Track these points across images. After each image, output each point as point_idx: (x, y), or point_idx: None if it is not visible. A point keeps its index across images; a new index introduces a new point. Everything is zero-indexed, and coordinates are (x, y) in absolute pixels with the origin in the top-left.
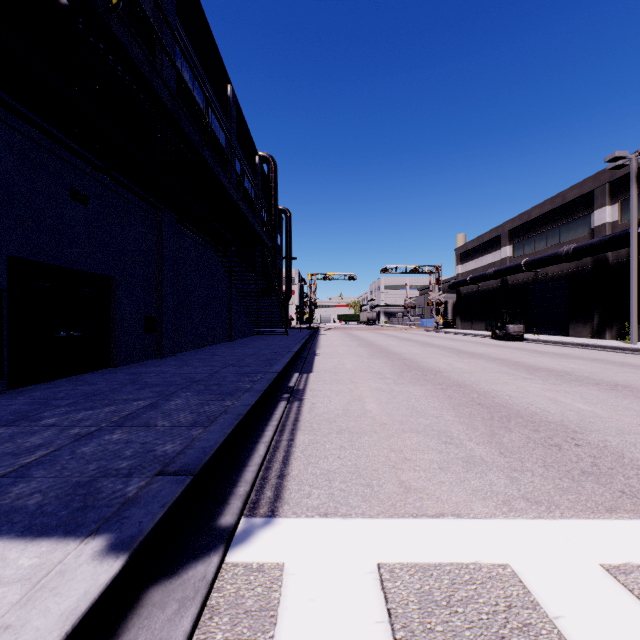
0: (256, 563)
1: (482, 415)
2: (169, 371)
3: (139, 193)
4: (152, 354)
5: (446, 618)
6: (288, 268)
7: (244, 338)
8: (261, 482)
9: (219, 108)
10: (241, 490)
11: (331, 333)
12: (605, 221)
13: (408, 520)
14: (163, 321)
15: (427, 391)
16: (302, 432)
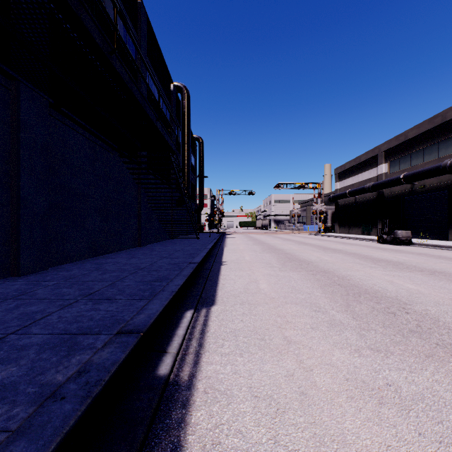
0: None
1: None
2: None
3: None
4: (0, 272)
5: None
6: (201, 184)
7: (157, 242)
8: None
9: (126, 16)
10: None
11: (235, 236)
12: None
13: None
14: (20, 227)
15: None
16: None
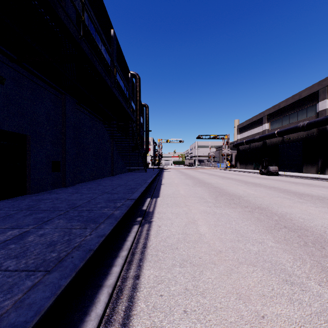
0: None
1: (296, 240)
2: (62, 198)
3: (47, 81)
4: (58, 185)
5: None
6: (147, 136)
7: (121, 174)
8: None
9: (106, 41)
10: None
11: (170, 171)
12: (325, 108)
13: None
14: (66, 164)
15: (240, 213)
16: (148, 264)
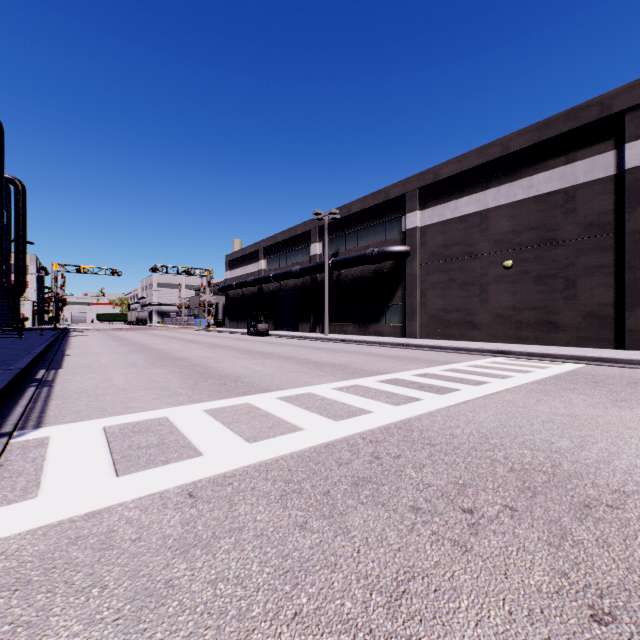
0: (32, 438)
1: (197, 378)
2: None
3: None
4: None
5: (131, 429)
6: (20, 254)
7: None
8: (25, 421)
9: None
10: (11, 423)
11: (87, 335)
12: (317, 253)
13: (125, 415)
14: None
15: (169, 370)
16: (55, 400)
